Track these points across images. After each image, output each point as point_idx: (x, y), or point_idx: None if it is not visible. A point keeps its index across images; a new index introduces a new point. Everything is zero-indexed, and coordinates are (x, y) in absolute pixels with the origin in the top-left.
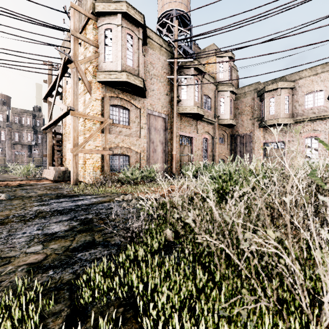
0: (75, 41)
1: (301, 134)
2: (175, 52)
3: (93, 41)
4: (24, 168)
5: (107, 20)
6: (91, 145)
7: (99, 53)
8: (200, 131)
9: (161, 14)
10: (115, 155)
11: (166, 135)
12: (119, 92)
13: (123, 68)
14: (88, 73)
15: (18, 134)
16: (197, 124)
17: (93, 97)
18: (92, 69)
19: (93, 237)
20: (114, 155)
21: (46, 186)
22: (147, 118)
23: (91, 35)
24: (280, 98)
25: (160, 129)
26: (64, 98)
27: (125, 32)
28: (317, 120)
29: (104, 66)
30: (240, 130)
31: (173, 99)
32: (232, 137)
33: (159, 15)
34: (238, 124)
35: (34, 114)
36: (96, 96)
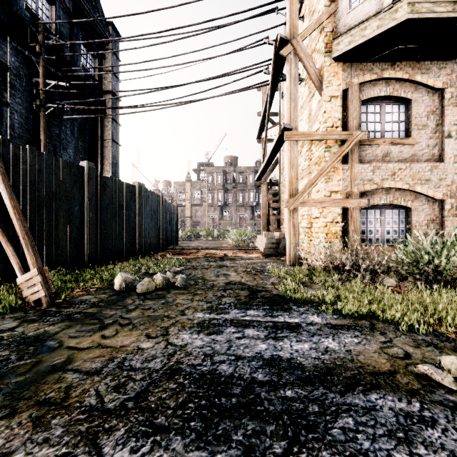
0: (293, 2)
1: None
2: None
3: None
4: (237, 234)
5: None
6: (321, 191)
7: (338, 0)
8: None
9: None
10: (373, 208)
11: None
12: (383, 67)
13: None
14: (316, 55)
15: (242, 195)
16: None
17: (326, 96)
18: (323, 40)
19: None
20: (370, 208)
21: (249, 263)
22: None
23: None
24: None
25: None
26: None
27: None
28: None
29: (348, 21)
30: None
31: None
32: None
33: None
34: None
35: (256, 170)
36: (331, 91)
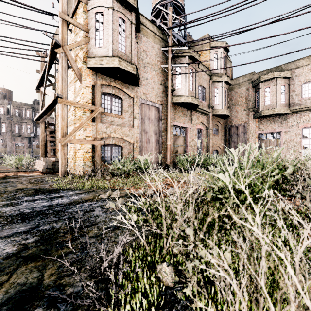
0: (64, 24)
1: (298, 124)
2: (169, 40)
3: (83, 25)
4: (16, 159)
5: (98, 3)
6: (81, 135)
7: (90, 38)
8: (194, 122)
9: (155, 5)
10: (107, 146)
11: (160, 125)
12: (111, 80)
13: (114, 53)
14: (78, 59)
15: (18, 126)
16: (191, 115)
17: (83, 85)
18: (82, 54)
19: (42, 275)
20: (106, 146)
21: (31, 178)
22: (141, 108)
23: (81, 19)
24: (277, 88)
25: (154, 119)
26: (56, 88)
27: (117, 16)
28: None
29: (95, 52)
30: (234, 121)
31: (167, 88)
32: (226, 128)
33: (152, 5)
34: (232, 115)
35: (34, 107)
36: (86, 83)
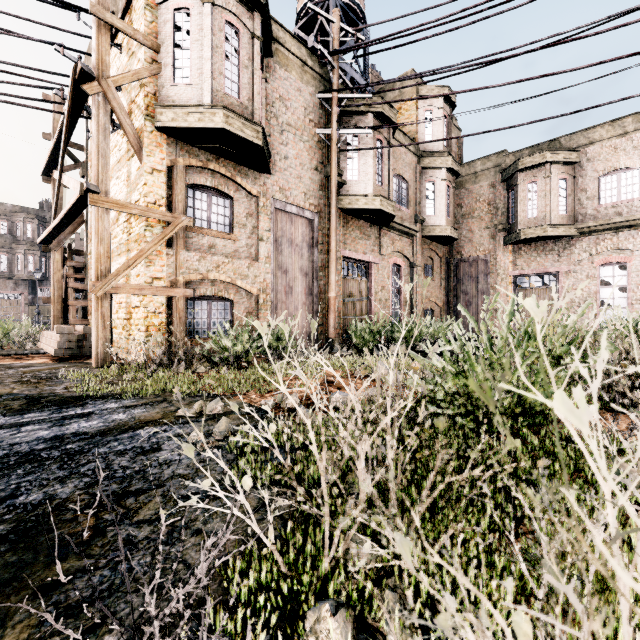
0: (102, 31)
1: (592, 258)
2: (333, 77)
3: (147, 35)
4: None
5: None
6: (141, 276)
7: (162, 64)
8: (385, 251)
9: (303, 4)
10: (201, 299)
11: (315, 257)
12: (209, 158)
13: (216, 99)
14: (136, 110)
15: (8, 257)
16: (379, 235)
17: (147, 166)
18: (143, 99)
19: None
20: (197, 299)
21: (26, 371)
22: (274, 218)
23: (142, 22)
24: (550, 184)
25: (302, 243)
26: (89, 174)
27: (222, 19)
28: (626, 228)
29: (173, 94)
30: (465, 251)
31: (330, 179)
32: (450, 264)
33: (299, 6)
34: (462, 237)
35: (42, 216)
36: (153, 162)
